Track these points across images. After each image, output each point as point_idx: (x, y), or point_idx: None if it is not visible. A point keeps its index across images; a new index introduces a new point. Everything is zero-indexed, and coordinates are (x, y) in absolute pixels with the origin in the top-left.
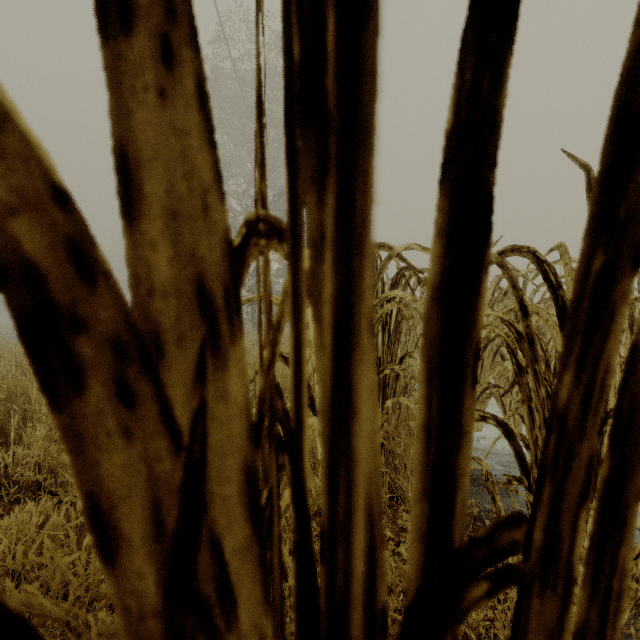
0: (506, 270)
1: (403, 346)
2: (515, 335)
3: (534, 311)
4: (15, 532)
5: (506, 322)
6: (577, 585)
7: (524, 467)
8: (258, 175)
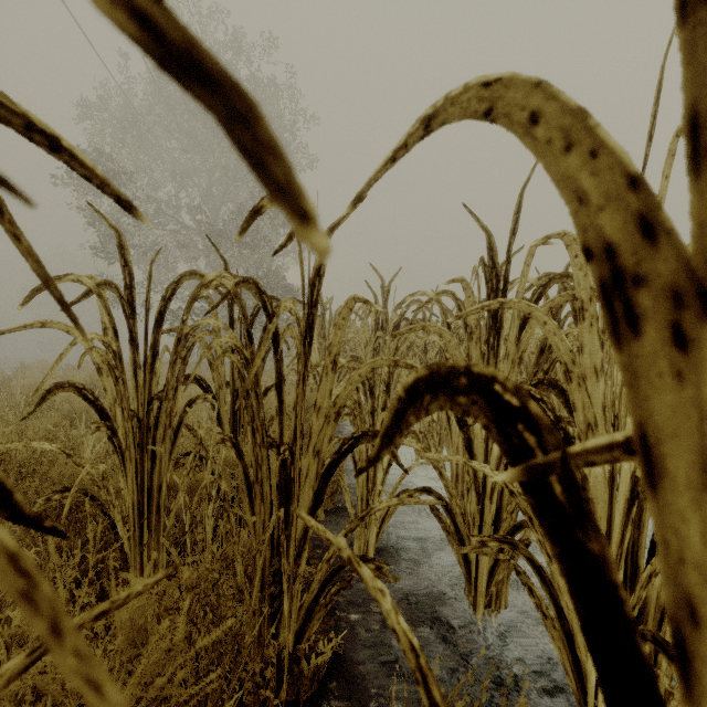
0: (239, 300)
1: None
2: (244, 361)
3: None
4: None
5: (238, 349)
6: None
7: (248, 484)
8: None
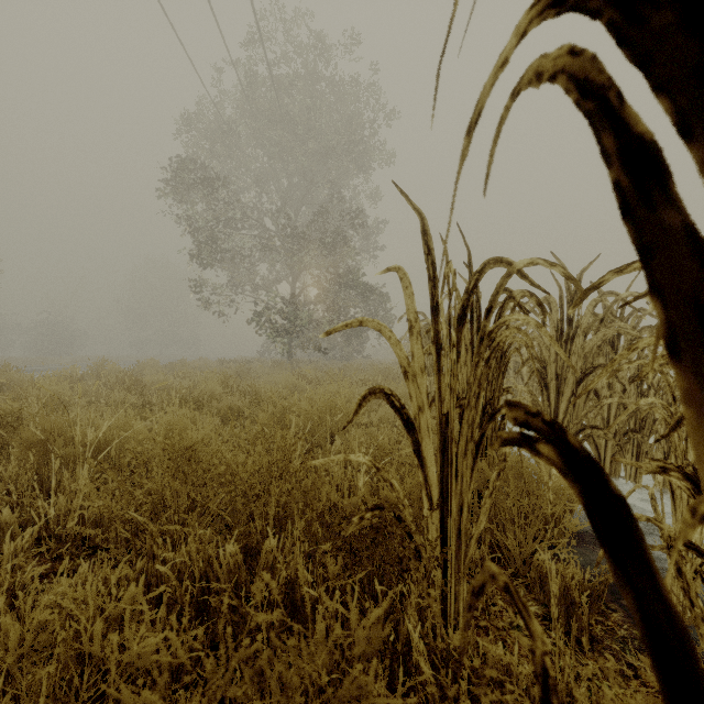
0: None
1: None
2: None
3: None
4: (92, 607)
5: None
6: None
7: None
8: (688, 94)
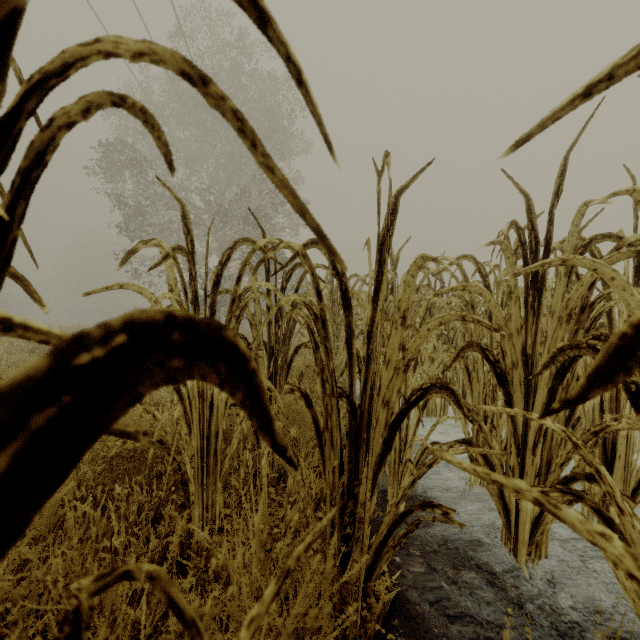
0: (308, 260)
1: (333, 340)
2: (313, 317)
3: (357, 298)
4: None
5: (307, 306)
6: (355, 529)
7: (318, 431)
8: None
